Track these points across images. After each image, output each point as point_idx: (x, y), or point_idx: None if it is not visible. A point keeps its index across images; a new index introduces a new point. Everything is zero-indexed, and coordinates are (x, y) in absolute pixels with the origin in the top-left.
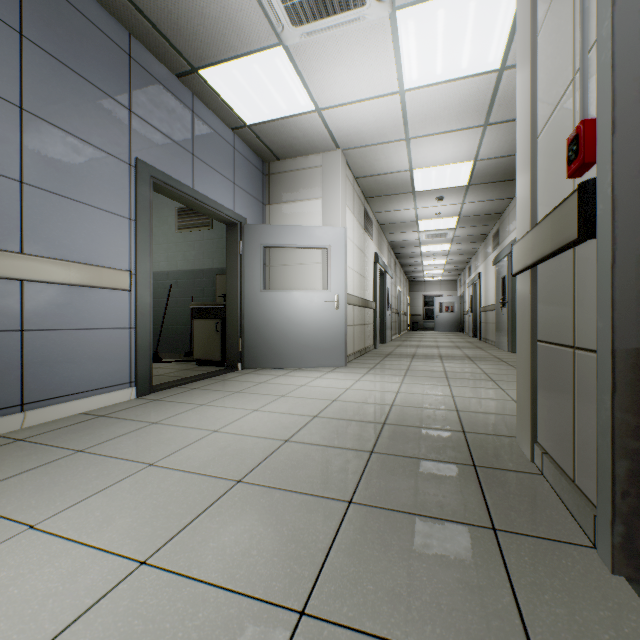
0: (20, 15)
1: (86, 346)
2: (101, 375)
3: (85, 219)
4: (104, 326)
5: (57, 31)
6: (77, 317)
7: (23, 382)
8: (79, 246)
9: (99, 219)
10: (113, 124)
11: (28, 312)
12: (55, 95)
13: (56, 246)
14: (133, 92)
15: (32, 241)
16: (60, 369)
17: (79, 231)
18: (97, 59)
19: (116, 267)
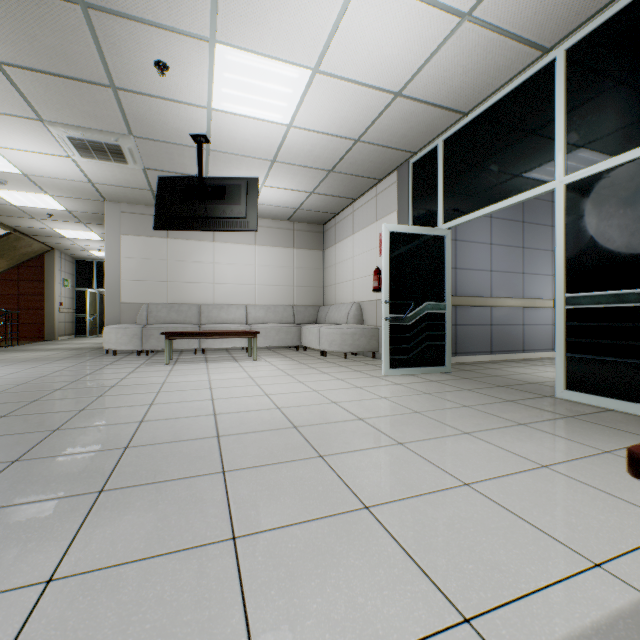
0: (522, 216)
1: (538, 331)
2: (542, 344)
3: (538, 280)
4: (543, 323)
5: (530, 212)
6: (535, 320)
7: (523, 343)
8: (536, 292)
9: (542, 279)
10: (546, 236)
11: (524, 318)
12: (530, 237)
13: (530, 293)
14: (553, 217)
15: (525, 293)
16: (531, 339)
17: (536, 286)
18: (541, 213)
19: (547, 298)
